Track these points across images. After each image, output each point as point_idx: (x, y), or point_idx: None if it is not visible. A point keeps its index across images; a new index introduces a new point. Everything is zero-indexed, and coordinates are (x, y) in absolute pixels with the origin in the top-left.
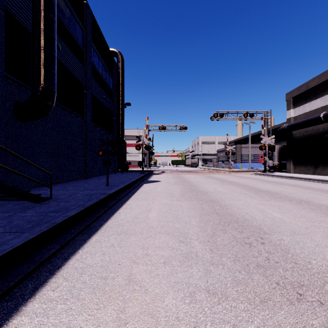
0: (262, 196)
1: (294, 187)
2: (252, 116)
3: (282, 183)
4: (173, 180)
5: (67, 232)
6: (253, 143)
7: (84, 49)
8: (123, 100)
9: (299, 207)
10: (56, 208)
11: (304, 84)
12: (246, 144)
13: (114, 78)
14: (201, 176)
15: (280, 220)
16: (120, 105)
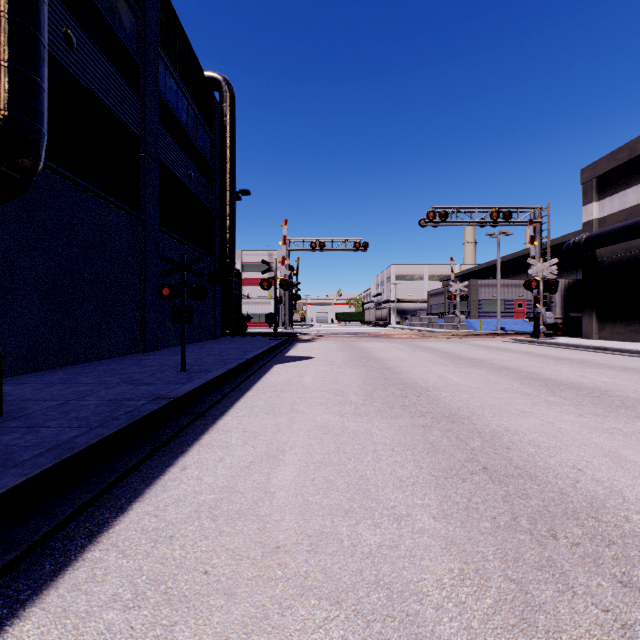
0: (572, 399)
1: (630, 374)
2: (510, 218)
3: (591, 362)
4: (342, 355)
5: None
6: (502, 277)
7: (141, 59)
8: (234, 182)
9: None
10: None
11: (625, 146)
12: (489, 280)
13: (213, 135)
14: (400, 346)
15: None
16: (226, 193)
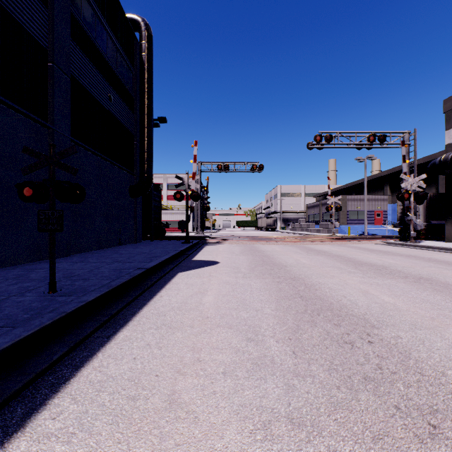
0: None
1: None
2: (384, 140)
3: None
4: (246, 260)
5: None
6: (363, 194)
7: None
8: (151, 108)
9: None
10: None
11: None
12: (355, 195)
13: (134, 69)
14: (294, 249)
15: None
16: (144, 117)
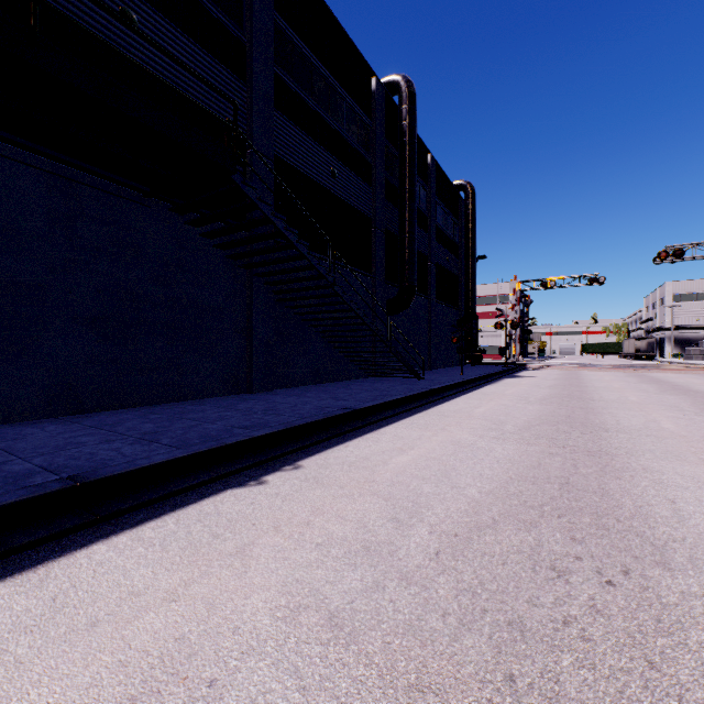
0: (664, 392)
1: None
2: None
3: None
4: (555, 377)
5: (452, 391)
6: None
7: (428, 212)
8: (474, 254)
9: (682, 398)
10: (435, 382)
11: None
12: None
13: (459, 223)
14: (620, 374)
15: (624, 400)
16: (469, 263)
